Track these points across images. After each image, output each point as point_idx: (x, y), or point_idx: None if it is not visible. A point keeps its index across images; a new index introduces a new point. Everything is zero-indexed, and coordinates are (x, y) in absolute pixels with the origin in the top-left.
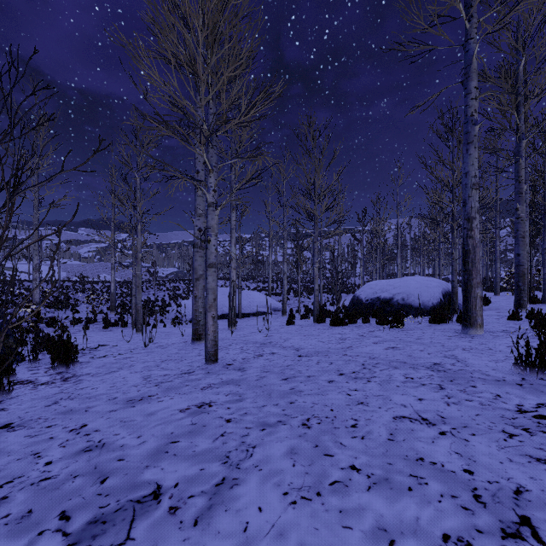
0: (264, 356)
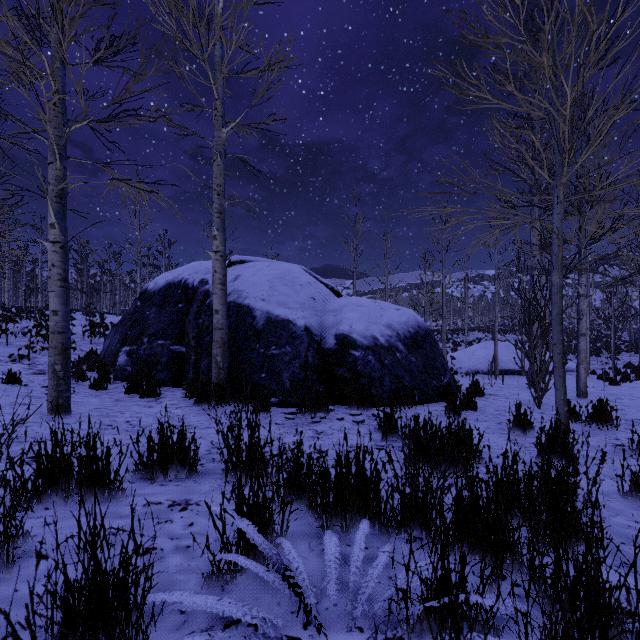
0: (625, 399)
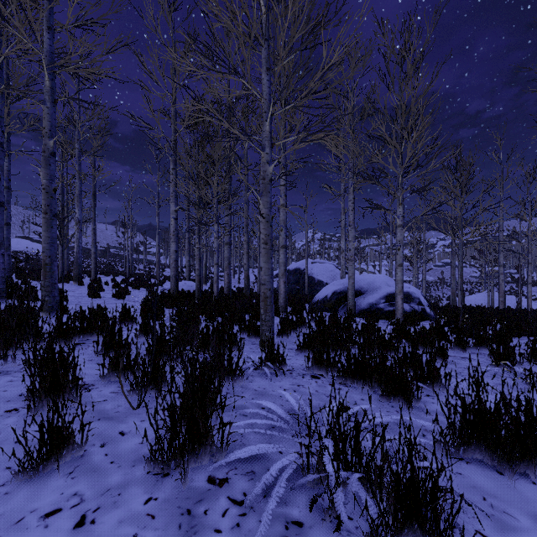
0: None
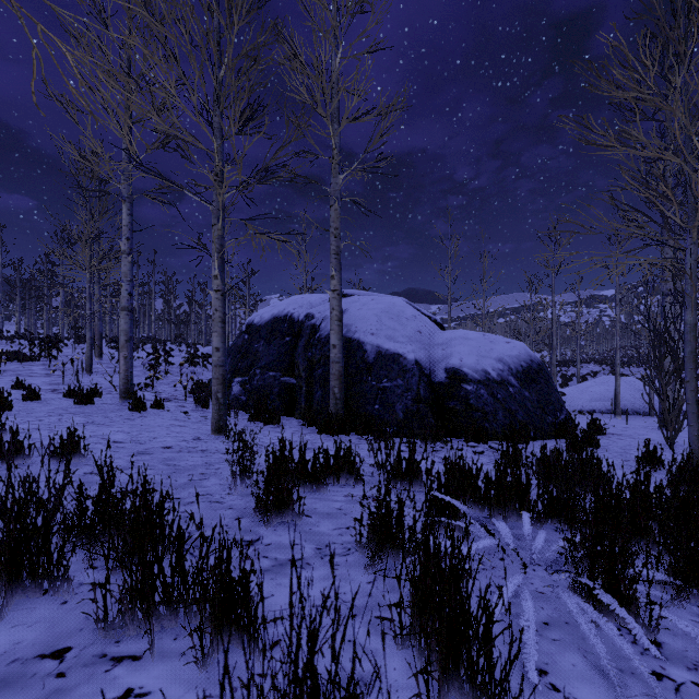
0: None
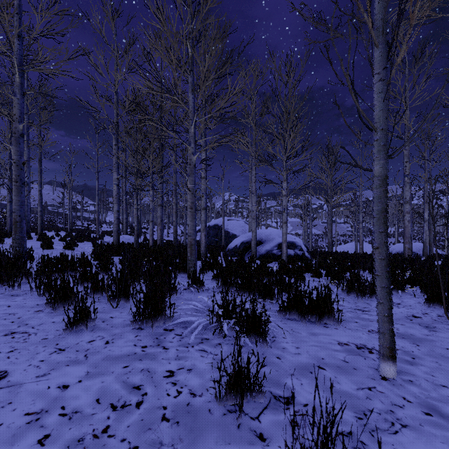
0: None
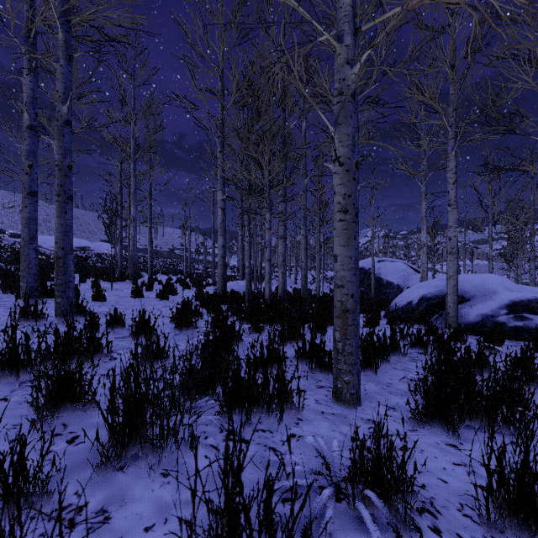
0: None
